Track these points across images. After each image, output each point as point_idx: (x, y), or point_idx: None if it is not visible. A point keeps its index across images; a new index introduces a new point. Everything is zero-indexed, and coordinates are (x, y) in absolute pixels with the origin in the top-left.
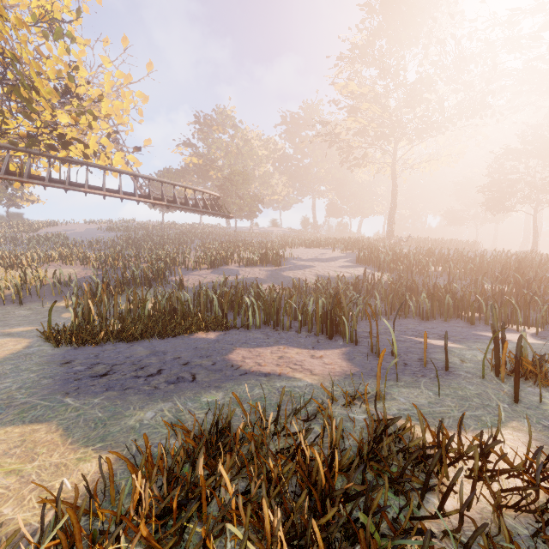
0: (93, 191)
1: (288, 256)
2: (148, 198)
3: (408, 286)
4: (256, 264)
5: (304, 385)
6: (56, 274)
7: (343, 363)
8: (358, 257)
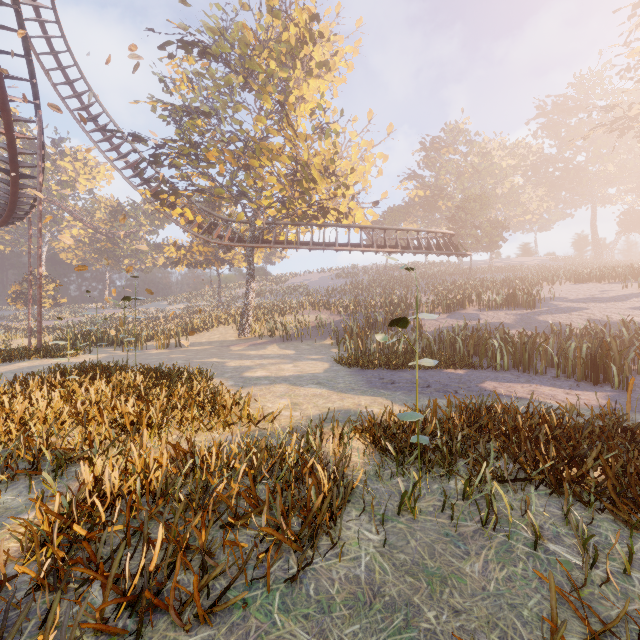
0: (342, 248)
1: (546, 296)
2: (384, 247)
3: None
4: (500, 307)
5: (553, 407)
6: (317, 319)
7: (602, 401)
8: None
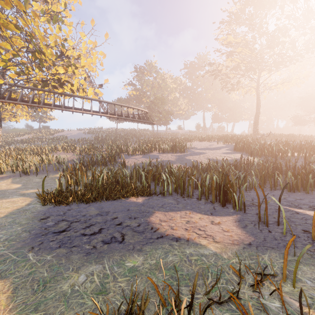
0: (76, 111)
1: (189, 147)
2: (107, 114)
3: (274, 167)
4: (169, 152)
5: (209, 254)
6: (57, 158)
7: (238, 230)
8: (235, 147)
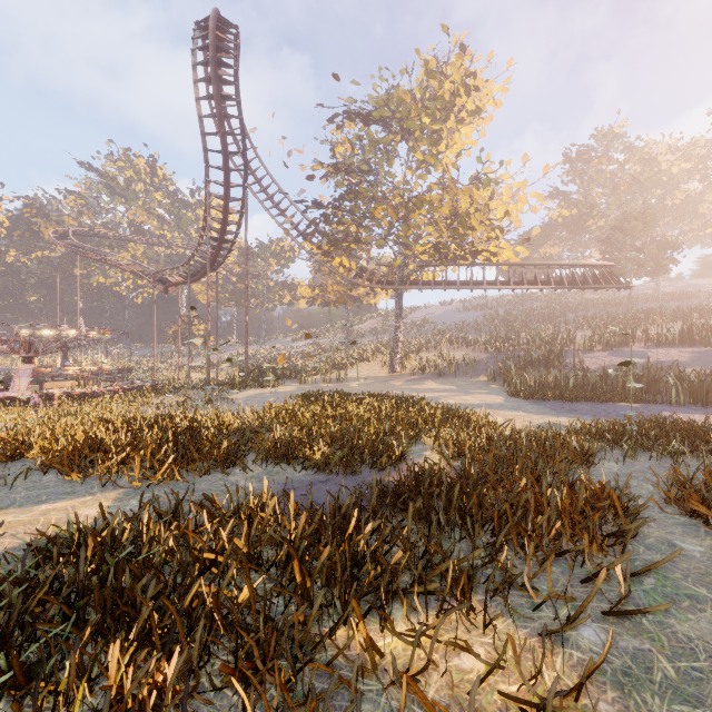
0: (491, 287)
1: None
2: (535, 284)
3: None
4: (672, 344)
5: None
6: (465, 356)
7: None
8: None
